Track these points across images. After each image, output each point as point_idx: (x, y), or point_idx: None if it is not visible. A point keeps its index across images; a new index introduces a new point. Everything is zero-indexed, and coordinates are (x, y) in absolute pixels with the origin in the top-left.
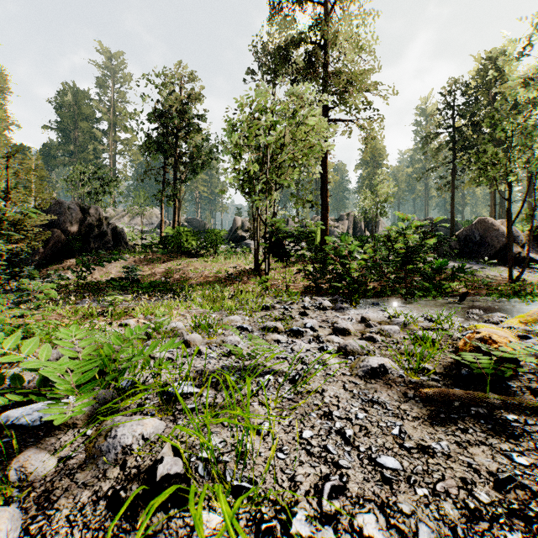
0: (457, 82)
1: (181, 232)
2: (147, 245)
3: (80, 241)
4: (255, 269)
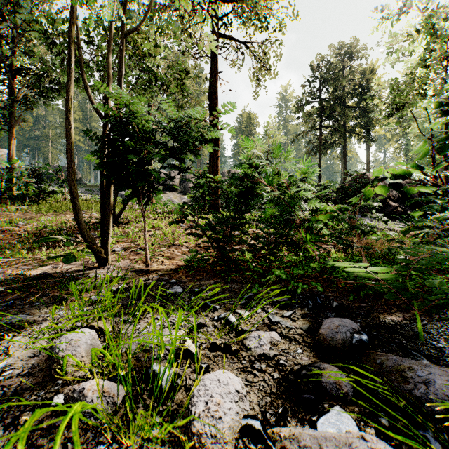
0: (323, 58)
1: None
2: None
3: None
4: None
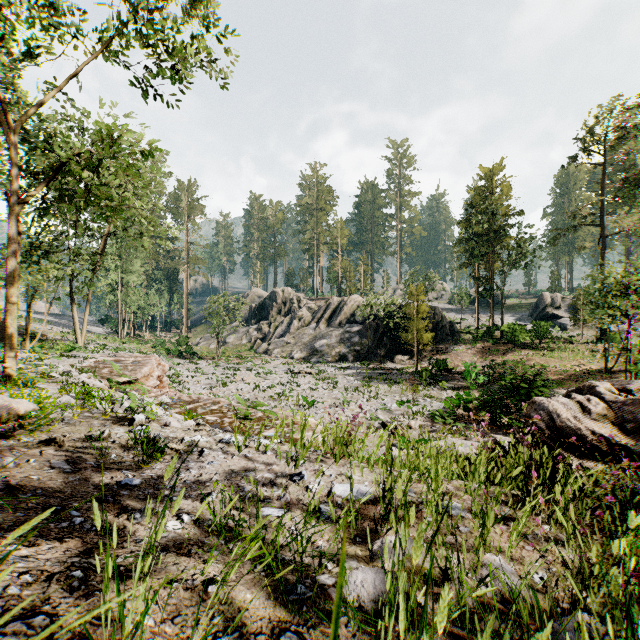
0: None
1: (517, 330)
2: (470, 332)
3: (434, 335)
4: (604, 371)
